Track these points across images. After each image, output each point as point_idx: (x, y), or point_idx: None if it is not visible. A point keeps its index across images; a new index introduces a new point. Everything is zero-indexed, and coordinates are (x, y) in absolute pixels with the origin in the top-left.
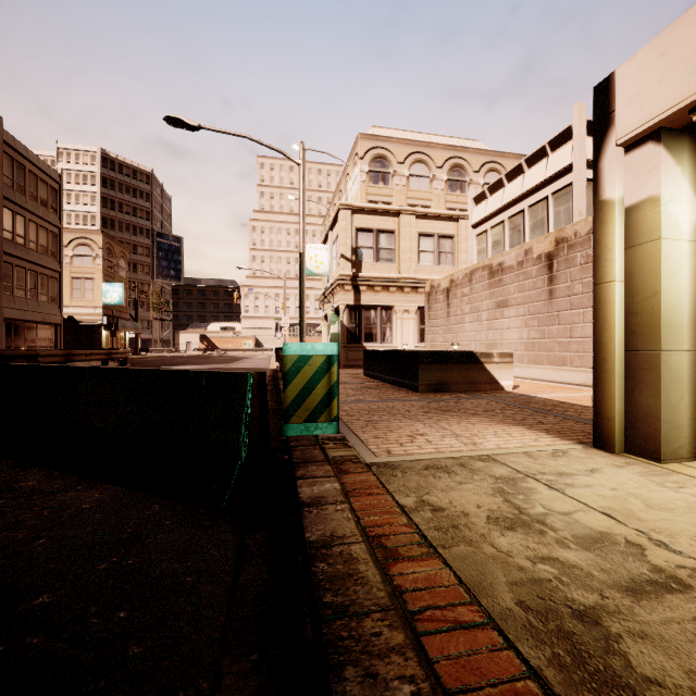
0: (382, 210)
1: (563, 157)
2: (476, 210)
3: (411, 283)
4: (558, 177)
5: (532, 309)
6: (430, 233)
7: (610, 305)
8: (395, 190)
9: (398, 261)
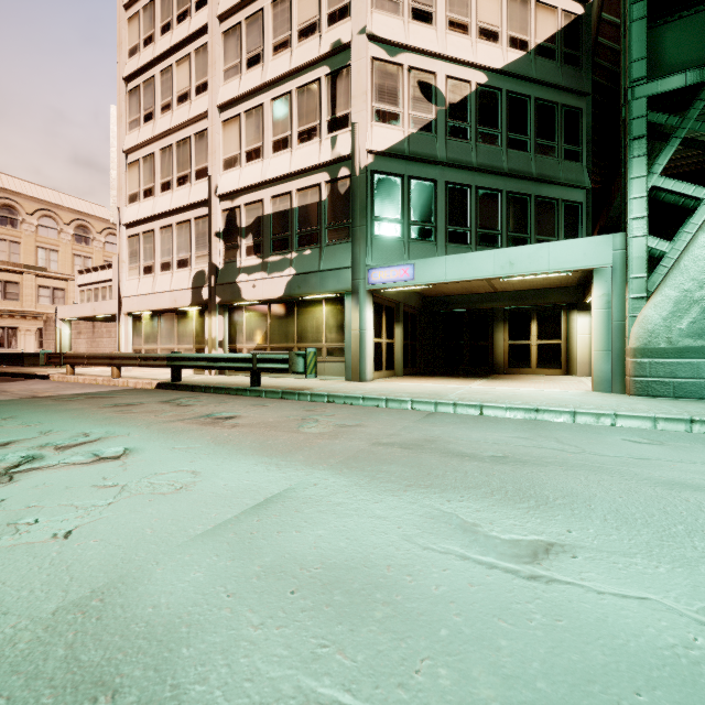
0: (9, 270)
1: (111, 274)
2: (80, 278)
3: (33, 314)
4: (110, 281)
5: (89, 337)
6: (47, 286)
7: (57, 344)
8: (24, 234)
9: (22, 301)
